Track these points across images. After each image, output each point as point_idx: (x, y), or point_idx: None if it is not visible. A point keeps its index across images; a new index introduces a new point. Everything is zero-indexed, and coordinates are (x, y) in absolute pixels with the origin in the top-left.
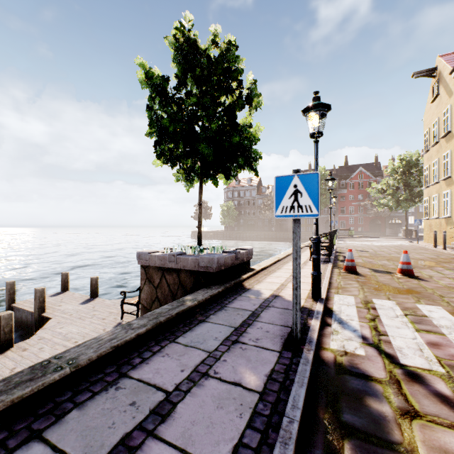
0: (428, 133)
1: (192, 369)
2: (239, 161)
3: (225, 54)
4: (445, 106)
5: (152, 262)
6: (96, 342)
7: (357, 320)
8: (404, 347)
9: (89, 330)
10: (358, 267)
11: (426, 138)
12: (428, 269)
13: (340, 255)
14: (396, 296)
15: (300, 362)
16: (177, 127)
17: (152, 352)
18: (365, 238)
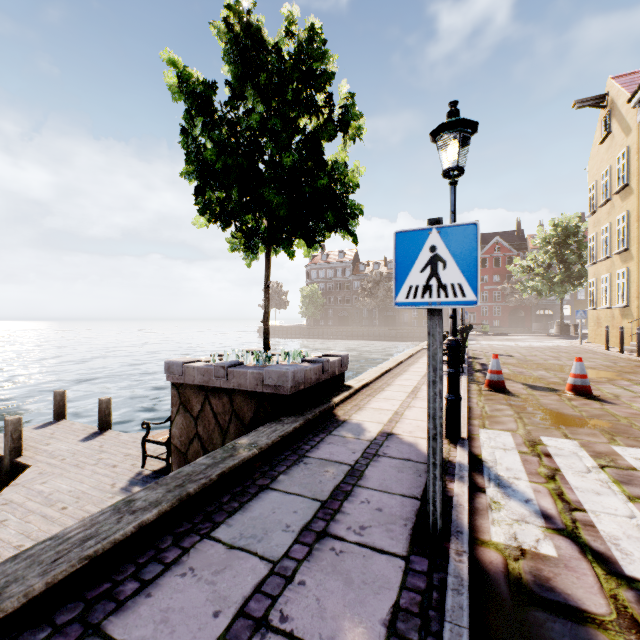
0: (594, 188)
1: (236, 610)
2: (328, 217)
3: (306, 49)
4: (620, 149)
5: (188, 378)
6: (54, 548)
7: (526, 480)
8: (621, 537)
9: (88, 487)
10: (506, 382)
11: (592, 195)
12: (608, 384)
13: (475, 362)
14: (575, 431)
15: (447, 584)
16: (229, 161)
17: (162, 564)
18: (505, 336)
